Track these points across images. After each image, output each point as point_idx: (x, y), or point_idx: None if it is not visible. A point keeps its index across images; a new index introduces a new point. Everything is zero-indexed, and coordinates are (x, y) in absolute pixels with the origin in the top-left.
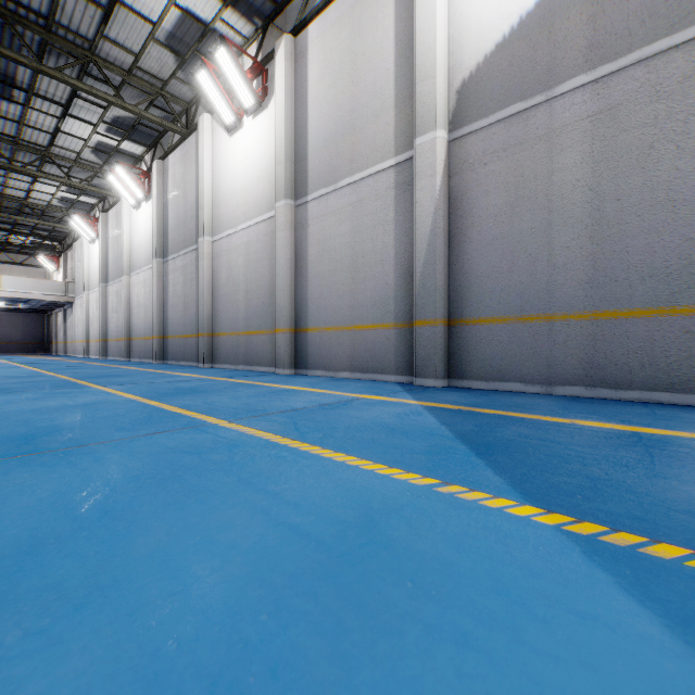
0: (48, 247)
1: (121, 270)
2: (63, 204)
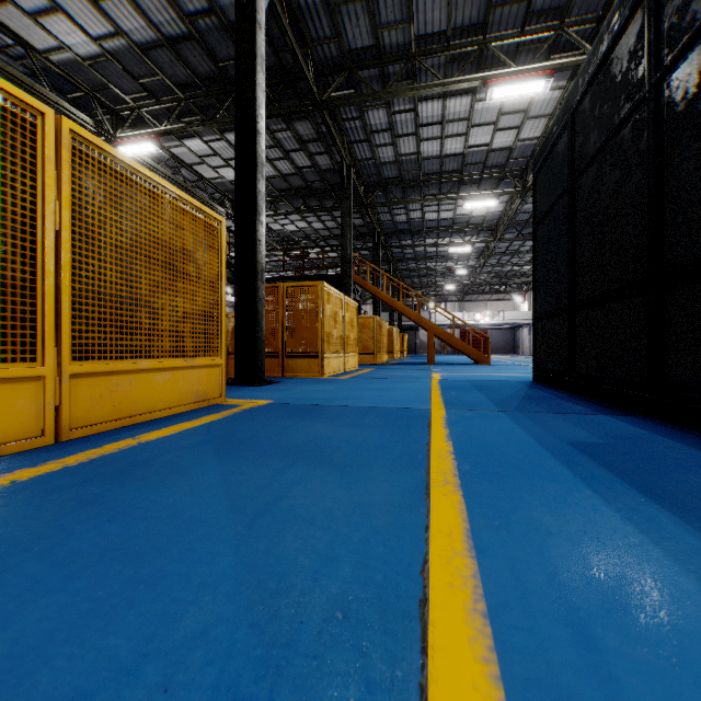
0: (517, 288)
1: None
2: None
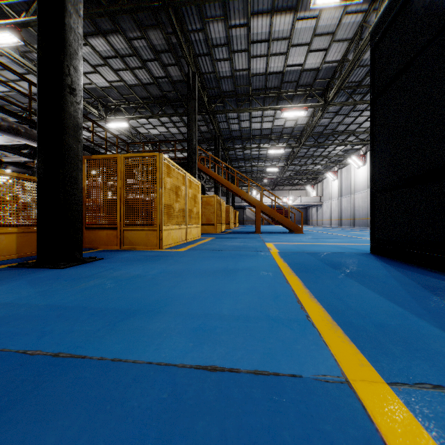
0: (308, 182)
1: (349, 192)
2: (322, 168)
